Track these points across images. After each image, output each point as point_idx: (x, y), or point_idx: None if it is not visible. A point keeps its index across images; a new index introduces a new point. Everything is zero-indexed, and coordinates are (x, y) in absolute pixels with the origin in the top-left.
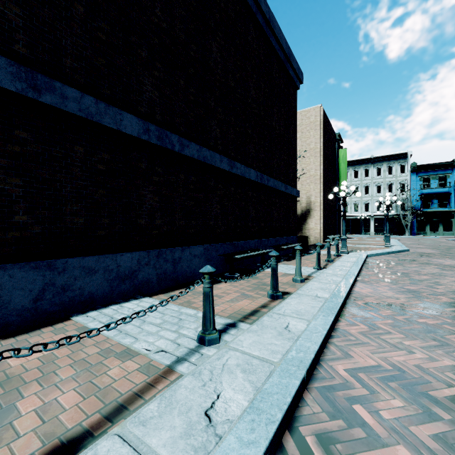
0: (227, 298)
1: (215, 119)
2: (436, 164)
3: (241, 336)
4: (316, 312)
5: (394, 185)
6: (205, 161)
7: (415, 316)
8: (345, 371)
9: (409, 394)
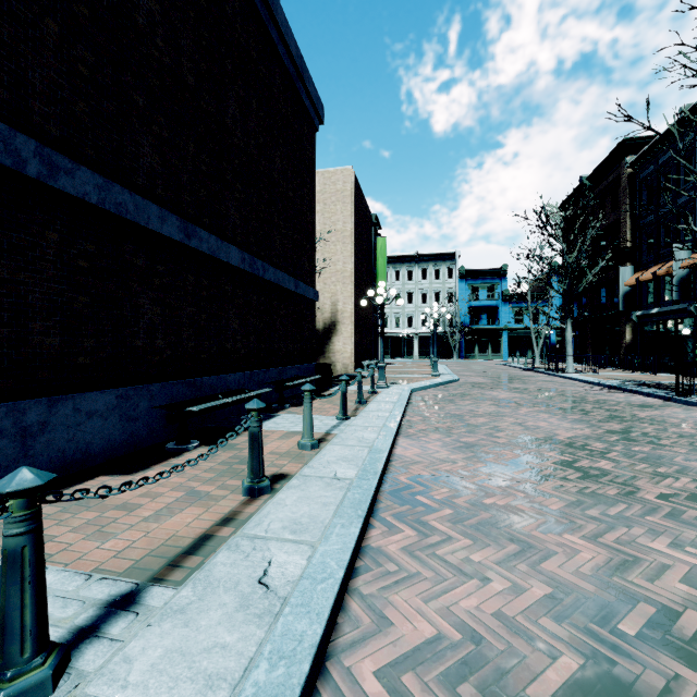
0: (150, 510)
1: (149, 135)
2: (485, 271)
3: (136, 640)
4: (330, 518)
5: (442, 294)
6: (121, 212)
7: (480, 492)
8: (376, 678)
9: None
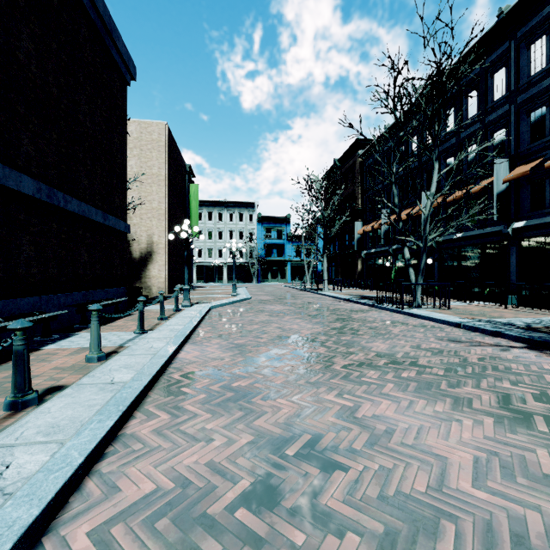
0: None
1: None
2: (276, 218)
3: None
4: (91, 416)
5: (245, 233)
6: None
7: (233, 379)
8: (88, 536)
9: (181, 530)
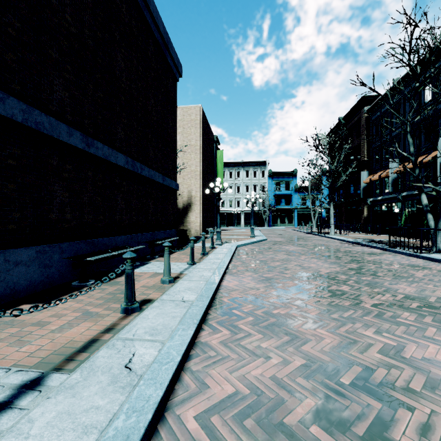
0: (56, 325)
1: (60, 77)
2: (284, 172)
3: (38, 408)
4: (176, 325)
5: (258, 186)
6: (40, 128)
7: (271, 306)
8: (195, 420)
9: (266, 433)
